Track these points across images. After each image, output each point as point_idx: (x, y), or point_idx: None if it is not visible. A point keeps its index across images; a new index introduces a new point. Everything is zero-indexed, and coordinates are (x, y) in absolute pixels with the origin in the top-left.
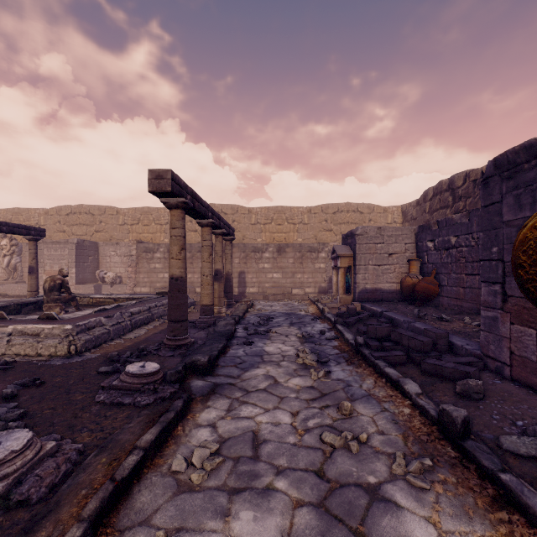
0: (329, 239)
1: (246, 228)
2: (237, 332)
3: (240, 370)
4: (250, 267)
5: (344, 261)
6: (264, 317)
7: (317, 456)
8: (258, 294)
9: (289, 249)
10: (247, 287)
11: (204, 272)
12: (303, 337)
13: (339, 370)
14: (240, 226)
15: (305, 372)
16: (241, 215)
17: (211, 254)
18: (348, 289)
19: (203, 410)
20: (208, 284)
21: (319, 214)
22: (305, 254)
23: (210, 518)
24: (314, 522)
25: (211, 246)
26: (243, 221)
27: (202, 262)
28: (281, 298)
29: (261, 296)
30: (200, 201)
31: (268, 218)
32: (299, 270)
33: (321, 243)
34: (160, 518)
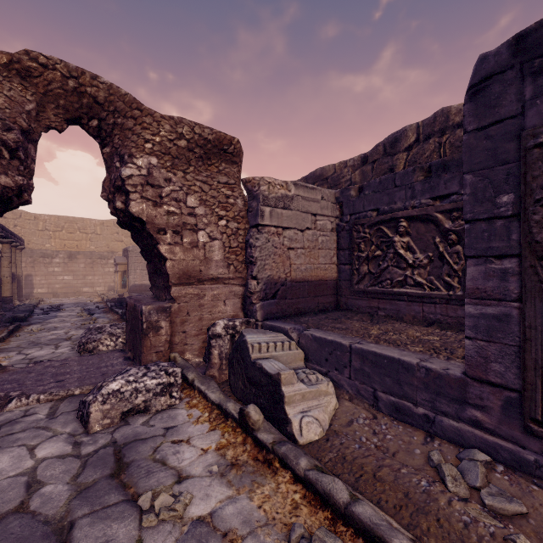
0: (120, 248)
1: (32, 233)
2: (35, 312)
3: (44, 320)
4: (38, 270)
5: (121, 267)
6: (56, 305)
7: (79, 326)
8: (49, 294)
9: (81, 256)
10: (35, 288)
11: (4, 274)
12: (84, 310)
13: (98, 315)
14: (24, 231)
15: (81, 317)
16: (25, 220)
17: (10, 262)
18: (125, 285)
19: (29, 327)
20: (8, 283)
21: (111, 227)
22: (96, 260)
23: (43, 333)
24: (74, 329)
25: (10, 257)
26: (28, 226)
27: (3, 267)
28: (72, 295)
29: (51, 295)
30: (5, 230)
31: (58, 226)
32: (91, 273)
33: (111, 252)
34: (27, 334)
